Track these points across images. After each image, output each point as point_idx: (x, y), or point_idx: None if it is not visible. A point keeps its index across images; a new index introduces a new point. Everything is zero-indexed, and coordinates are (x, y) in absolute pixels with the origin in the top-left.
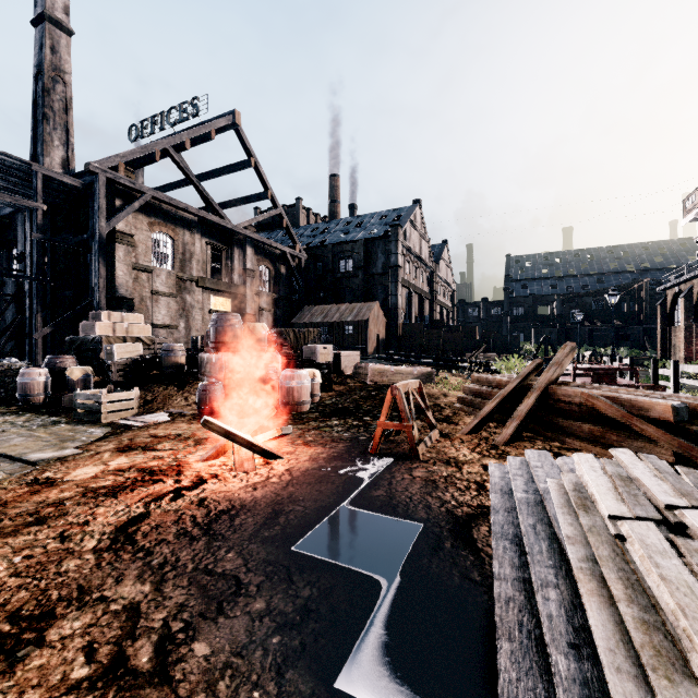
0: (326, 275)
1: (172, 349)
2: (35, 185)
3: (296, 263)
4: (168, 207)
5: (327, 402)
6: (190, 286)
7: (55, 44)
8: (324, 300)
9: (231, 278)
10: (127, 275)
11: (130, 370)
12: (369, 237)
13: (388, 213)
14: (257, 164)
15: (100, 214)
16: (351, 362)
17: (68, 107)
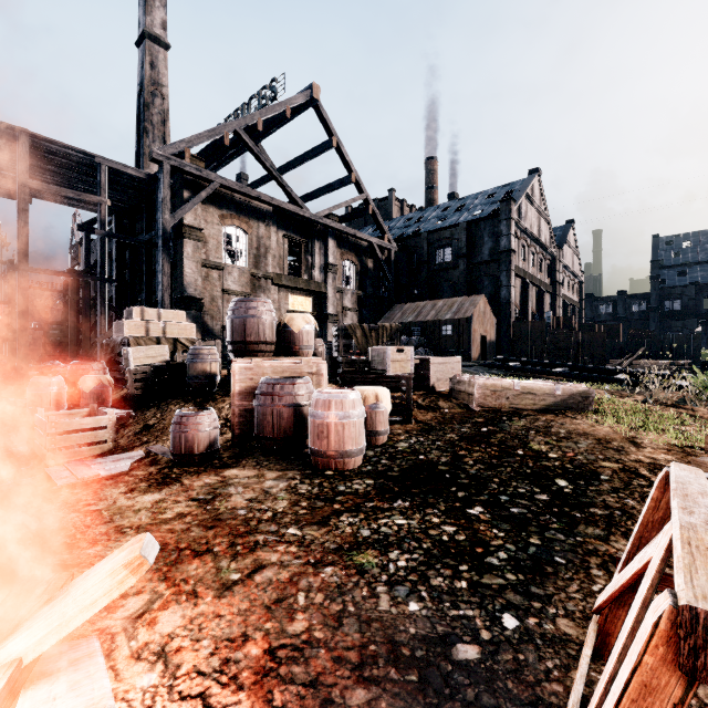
0: (420, 268)
1: (199, 353)
2: (99, 179)
3: (385, 256)
4: (241, 198)
5: (400, 447)
6: (265, 284)
7: (153, 59)
8: (418, 297)
9: (311, 275)
10: (195, 273)
11: (150, 380)
12: (472, 219)
13: (497, 190)
14: (339, 143)
15: (164, 206)
16: (447, 373)
17: (165, 119)
